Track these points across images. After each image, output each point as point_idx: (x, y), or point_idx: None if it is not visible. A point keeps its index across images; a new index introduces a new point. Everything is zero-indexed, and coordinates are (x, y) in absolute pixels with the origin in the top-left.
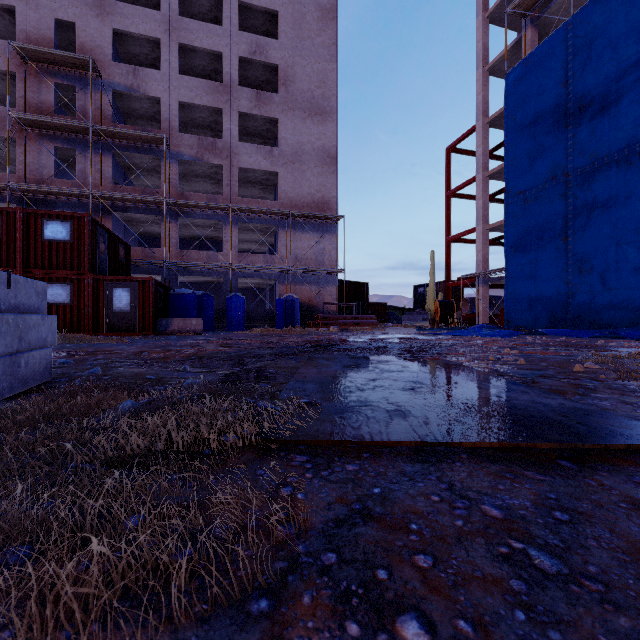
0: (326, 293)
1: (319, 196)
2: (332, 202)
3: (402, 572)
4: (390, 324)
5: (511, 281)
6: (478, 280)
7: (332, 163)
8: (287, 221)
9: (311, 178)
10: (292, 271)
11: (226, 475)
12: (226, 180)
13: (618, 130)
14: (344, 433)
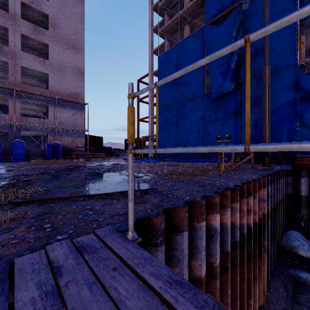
0: (78, 141)
1: (74, 91)
2: (82, 95)
3: (52, 219)
4: (113, 157)
5: (160, 140)
6: (149, 138)
7: (82, 75)
8: (54, 101)
9: (69, 81)
10: (58, 129)
11: (0, 212)
12: (11, 72)
13: (191, 88)
14: (54, 196)
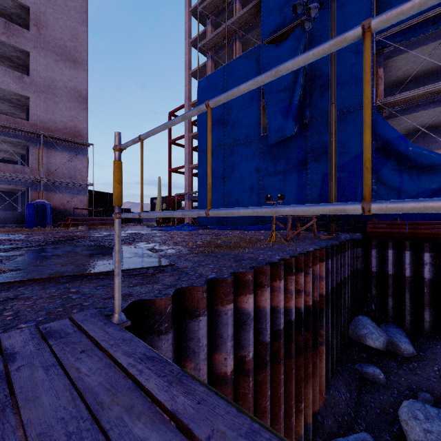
0: (78, 200)
1: (71, 125)
2: (83, 131)
3: (18, 306)
4: (132, 224)
5: (201, 199)
6: (186, 197)
7: (83, 102)
8: (39, 139)
9: (64, 109)
10: (44, 181)
11: None
12: None
13: (243, 129)
14: (25, 278)
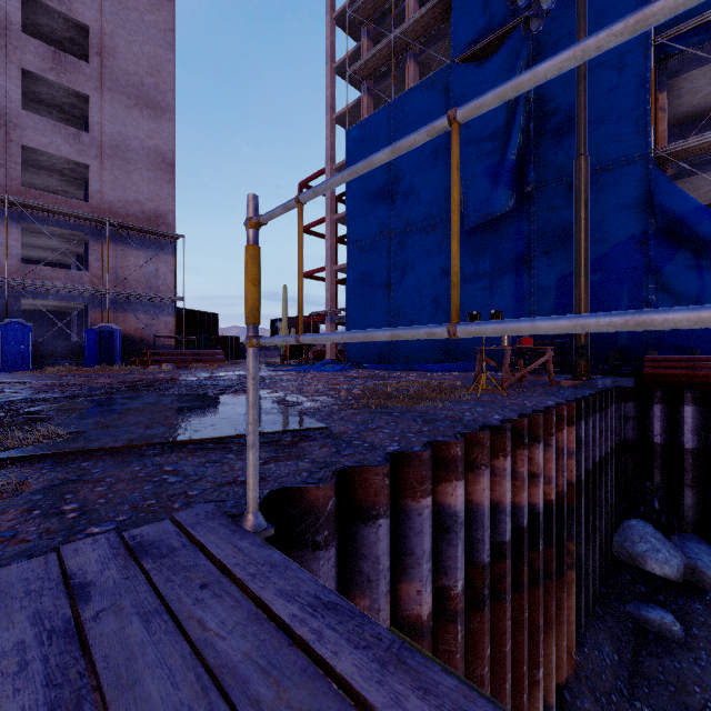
0: (161, 324)
1: (151, 206)
2: (169, 216)
3: (83, 494)
4: (242, 360)
5: (351, 321)
6: (327, 318)
7: (169, 170)
8: (104, 230)
9: (140, 182)
10: (111, 294)
11: None
12: None
13: (421, 205)
14: (92, 446)
